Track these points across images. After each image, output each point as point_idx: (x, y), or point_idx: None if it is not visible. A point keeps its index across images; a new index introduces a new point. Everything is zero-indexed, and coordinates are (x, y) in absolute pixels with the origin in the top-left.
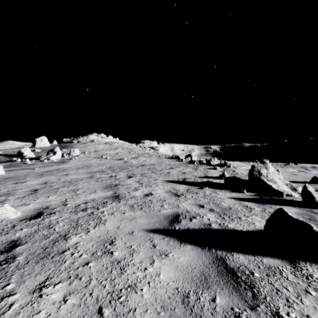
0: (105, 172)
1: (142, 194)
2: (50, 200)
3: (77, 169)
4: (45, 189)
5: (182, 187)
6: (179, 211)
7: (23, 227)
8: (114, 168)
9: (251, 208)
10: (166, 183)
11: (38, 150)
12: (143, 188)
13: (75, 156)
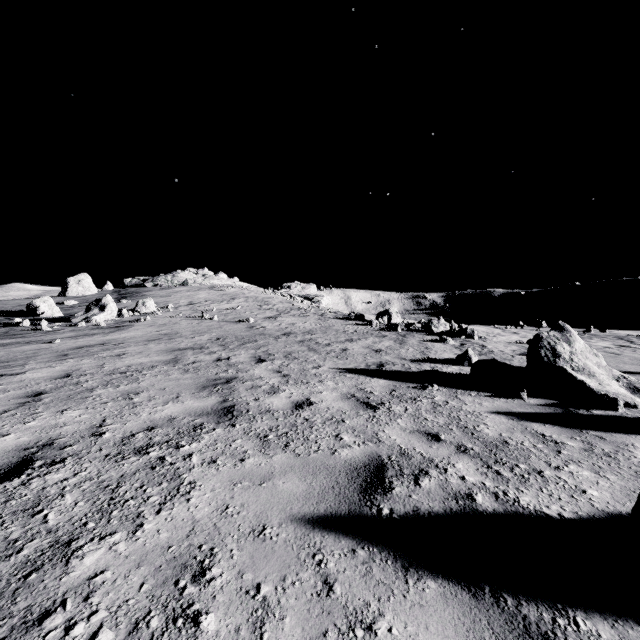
0: (205, 349)
1: (288, 402)
2: (65, 422)
3: (146, 343)
4: (61, 392)
5: (377, 384)
6: (381, 452)
7: None
8: (226, 340)
9: (555, 442)
10: (342, 375)
11: (70, 302)
12: (291, 388)
13: (146, 314)
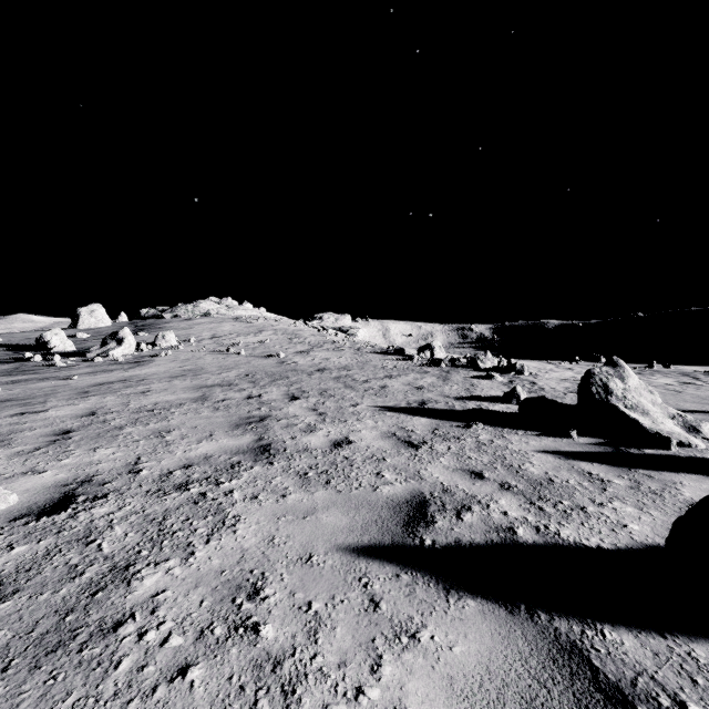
0: (235, 385)
1: (326, 441)
2: (99, 459)
3: (171, 380)
4: (89, 430)
5: (419, 422)
6: (423, 489)
7: (16, 540)
8: (255, 376)
9: (602, 480)
10: (381, 413)
11: (83, 335)
12: (328, 426)
13: (166, 348)
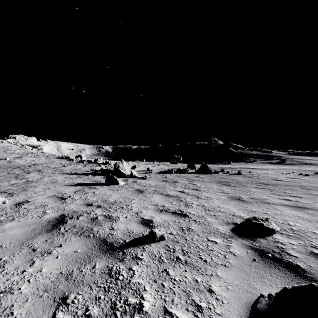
0: None
1: (48, 179)
2: None
3: None
4: None
5: (74, 176)
6: (74, 182)
7: None
8: (2, 167)
9: None
10: (63, 175)
11: None
12: (47, 177)
13: None
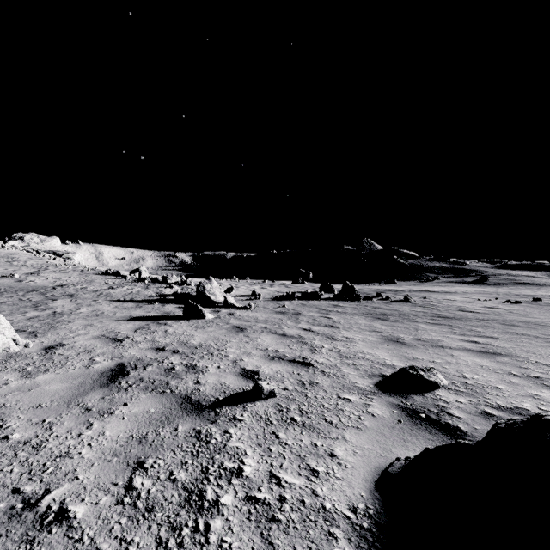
0: (0, 295)
1: (88, 310)
2: None
3: None
4: None
5: (130, 304)
6: (131, 315)
7: None
8: (8, 290)
9: None
10: (111, 302)
11: None
12: (86, 307)
13: None
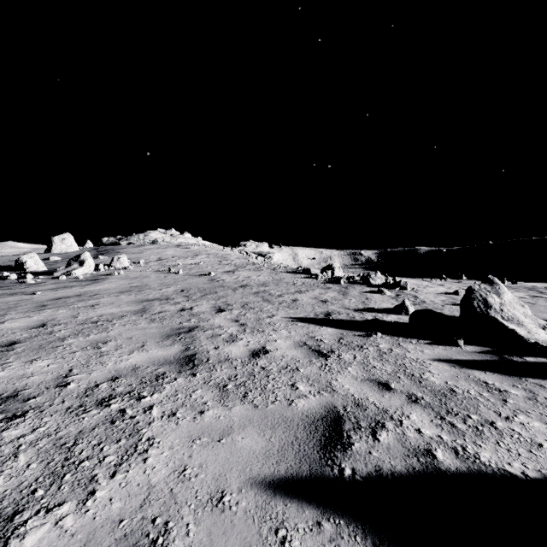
0: (171, 299)
1: (245, 350)
2: (33, 372)
3: (118, 294)
4: (34, 341)
5: (326, 332)
6: (336, 403)
7: None
8: (189, 291)
9: (499, 390)
10: (294, 324)
11: (54, 258)
12: (248, 336)
13: (120, 268)
